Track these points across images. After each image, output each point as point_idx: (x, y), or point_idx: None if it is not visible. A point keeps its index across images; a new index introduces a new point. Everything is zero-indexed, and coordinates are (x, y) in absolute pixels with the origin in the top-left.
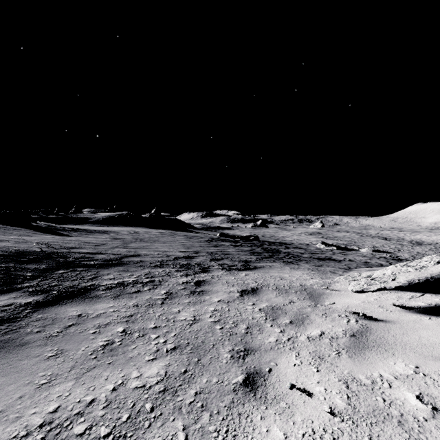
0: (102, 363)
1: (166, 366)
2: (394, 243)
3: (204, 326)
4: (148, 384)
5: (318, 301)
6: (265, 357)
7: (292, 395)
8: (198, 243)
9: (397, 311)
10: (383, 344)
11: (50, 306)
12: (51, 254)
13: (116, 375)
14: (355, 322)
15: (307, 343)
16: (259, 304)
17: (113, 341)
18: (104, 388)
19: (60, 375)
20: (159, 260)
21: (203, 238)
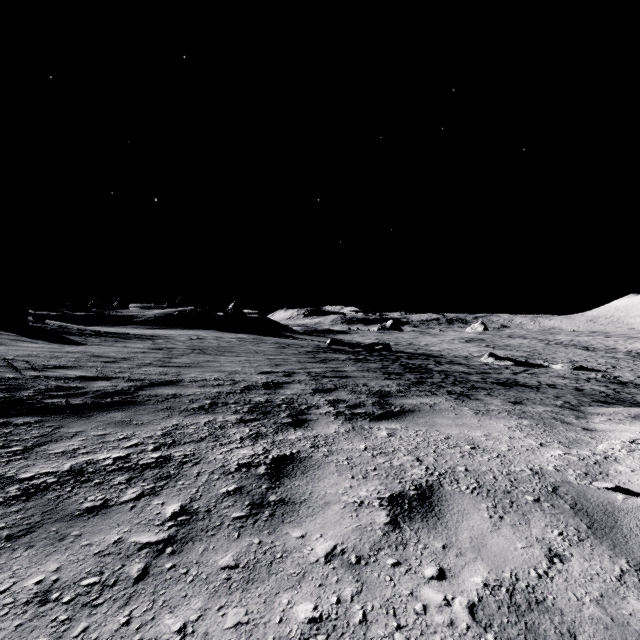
0: None
1: None
2: (602, 356)
3: None
4: None
5: (631, 550)
6: None
7: None
8: (295, 355)
9: None
10: None
11: None
12: None
13: None
14: None
15: None
16: (460, 576)
17: None
18: None
19: None
20: (213, 392)
21: (304, 347)
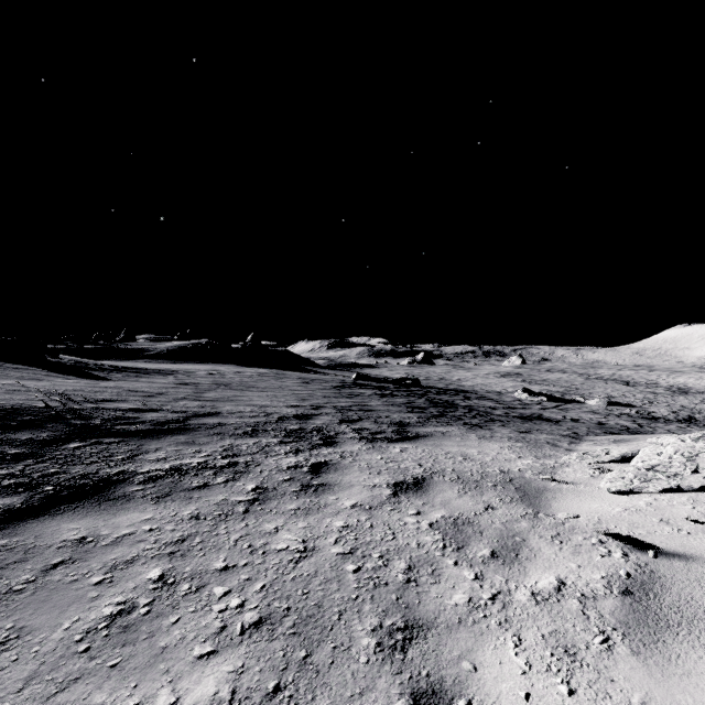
0: (99, 665)
1: (235, 672)
2: (641, 391)
3: (323, 566)
4: None
5: (539, 506)
6: (448, 645)
7: None
8: (320, 390)
9: (700, 532)
10: (700, 617)
11: (31, 518)
12: (64, 413)
13: (121, 703)
14: (624, 558)
15: (534, 609)
16: (429, 514)
17: (133, 604)
18: None
19: None
20: (252, 422)
21: (329, 382)
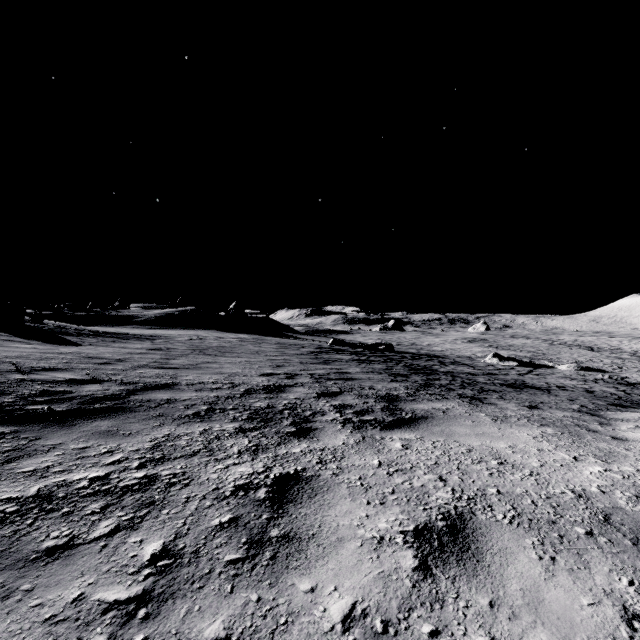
0: None
1: None
2: (608, 356)
3: None
4: None
5: None
6: None
7: None
8: (297, 356)
9: None
10: None
11: None
12: None
13: None
14: None
15: None
16: None
17: None
18: None
19: None
20: (211, 397)
21: (306, 347)
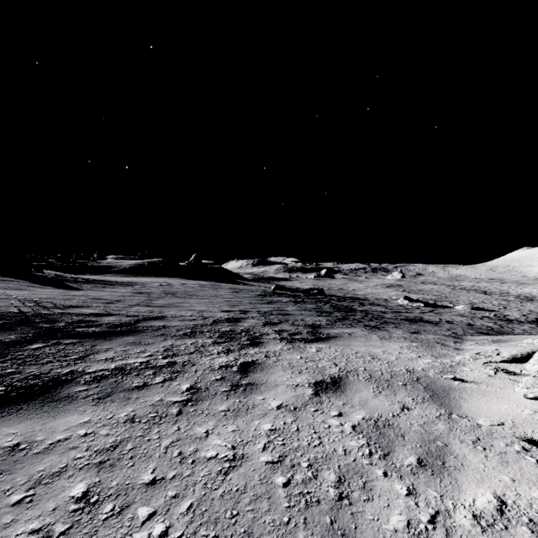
0: None
1: None
2: (497, 299)
3: (252, 478)
4: None
5: (450, 406)
6: None
7: None
8: (247, 298)
9: None
10: None
11: None
12: (34, 317)
13: None
14: None
15: None
16: (350, 415)
17: (48, 533)
18: None
19: None
20: (191, 324)
21: (253, 291)
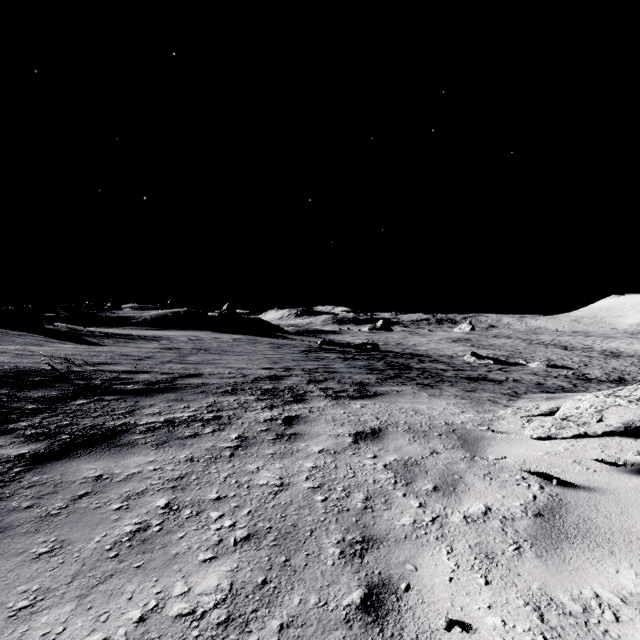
0: (127, 566)
1: (232, 571)
2: (578, 355)
3: (297, 497)
4: (199, 609)
5: (476, 451)
6: (396, 553)
7: (447, 633)
8: (290, 354)
9: (604, 470)
10: (592, 531)
11: (54, 460)
12: (68, 374)
13: (147, 591)
14: (540, 490)
15: (465, 528)
16: (384, 457)
17: (147, 524)
18: (125, 616)
19: (52, 590)
20: (231, 382)
21: (297, 347)
